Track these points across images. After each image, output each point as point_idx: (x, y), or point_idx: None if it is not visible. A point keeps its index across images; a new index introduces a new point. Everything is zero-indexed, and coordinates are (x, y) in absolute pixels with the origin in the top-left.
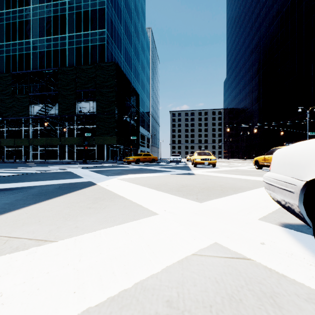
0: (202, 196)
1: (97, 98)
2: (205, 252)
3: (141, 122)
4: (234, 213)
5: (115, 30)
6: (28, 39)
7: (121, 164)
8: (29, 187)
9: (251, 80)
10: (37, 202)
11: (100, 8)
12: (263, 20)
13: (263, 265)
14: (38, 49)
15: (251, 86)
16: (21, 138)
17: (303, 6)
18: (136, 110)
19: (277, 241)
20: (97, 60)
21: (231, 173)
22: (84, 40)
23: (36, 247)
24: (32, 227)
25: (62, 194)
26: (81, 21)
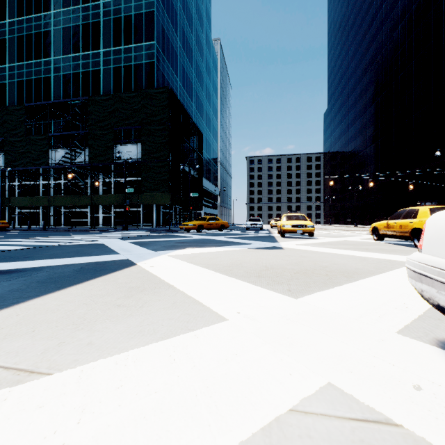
0: (297, 286)
1: (142, 138)
2: (312, 406)
3: (205, 173)
4: (353, 320)
5: (169, 43)
6: (48, 58)
7: (177, 232)
8: (37, 268)
9: (364, 111)
10: (40, 295)
11: (147, 12)
12: (381, 24)
13: (429, 442)
14: (61, 71)
15: (364, 120)
16: (38, 195)
17: (443, 1)
18: (198, 156)
19: (444, 384)
20: (143, 85)
21: (338, 248)
22: (125, 57)
23: (9, 388)
24: (18, 342)
25: (82, 281)
26: (121, 31)
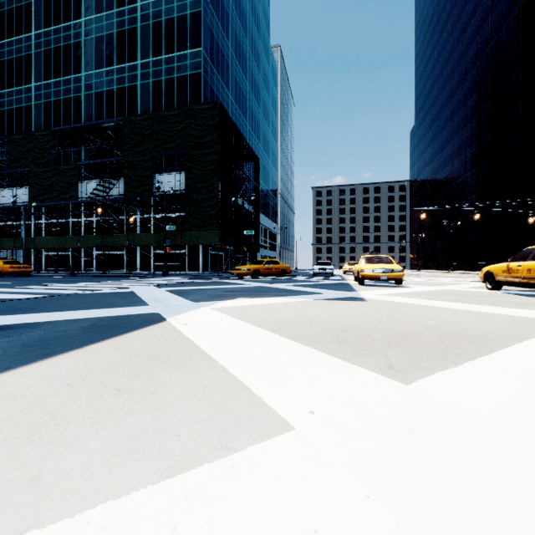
0: (401, 359)
1: (186, 165)
2: None
3: (262, 207)
4: (533, 438)
5: (219, 49)
6: (78, 74)
7: (227, 278)
8: (35, 324)
9: (464, 125)
10: (12, 366)
11: (192, 13)
12: (487, 13)
13: None
14: (93, 89)
15: (463, 137)
16: (67, 235)
17: None
18: (254, 186)
19: None
20: (188, 101)
21: (441, 299)
22: (166, 69)
23: None
24: None
25: (83, 345)
26: (162, 38)
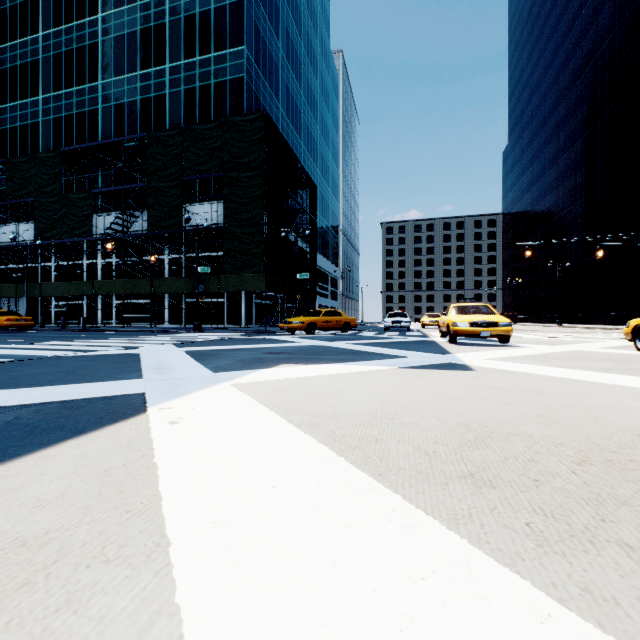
0: None
1: (225, 191)
2: None
3: (320, 246)
4: None
5: (266, 49)
6: (94, 82)
7: (275, 334)
8: None
9: (573, 142)
10: None
11: (233, 3)
12: None
13: None
14: (112, 100)
15: (571, 157)
16: (81, 280)
17: None
18: (310, 219)
19: None
20: (227, 113)
21: (587, 367)
22: (201, 74)
23: None
24: None
25: None
26: (196, 35)
